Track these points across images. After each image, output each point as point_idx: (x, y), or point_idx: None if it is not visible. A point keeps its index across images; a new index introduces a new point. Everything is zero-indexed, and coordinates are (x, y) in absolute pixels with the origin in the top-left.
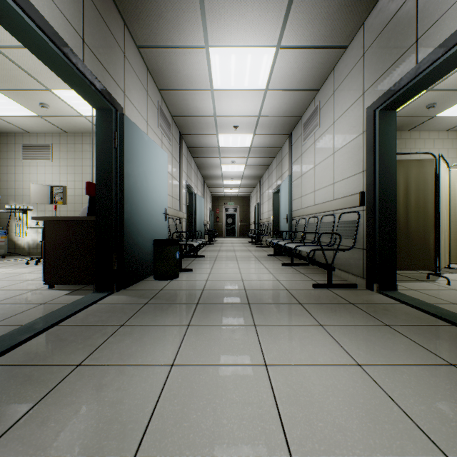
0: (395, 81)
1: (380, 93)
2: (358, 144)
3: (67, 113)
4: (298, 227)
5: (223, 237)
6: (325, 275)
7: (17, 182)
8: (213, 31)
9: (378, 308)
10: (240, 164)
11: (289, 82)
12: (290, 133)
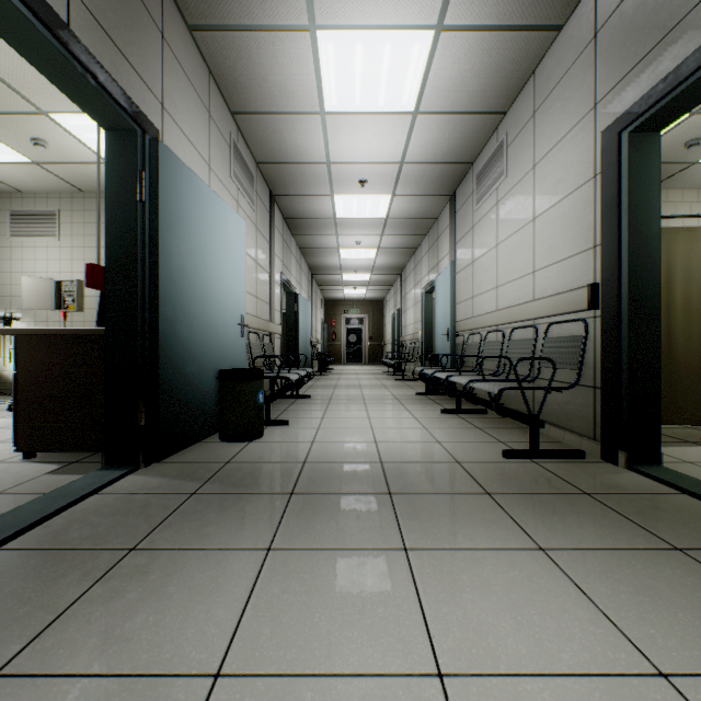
0: (667, 72)
1: (633, 99)
2: (585, 199)
3: (80, 156)
4: (468, 348)
5: (343, 364)
6: (521, 433)
7: (2, 274)
8: None
9: (641, 505)
10: (369, 247)
11: (455, 98)
12: (452, 194)
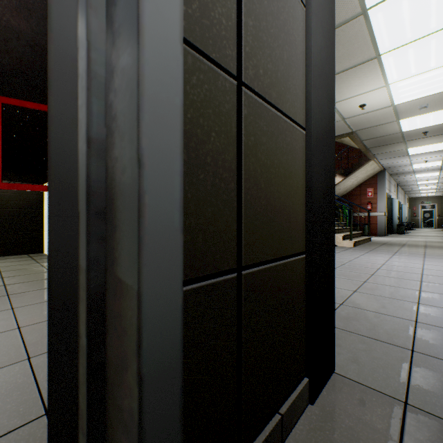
0: None
1: None
2: None
3: None
4: None
5: (420, 228)
6: None
7: None
8: (416, 174)
9: None
10: (432, 186)
11: None
12: None
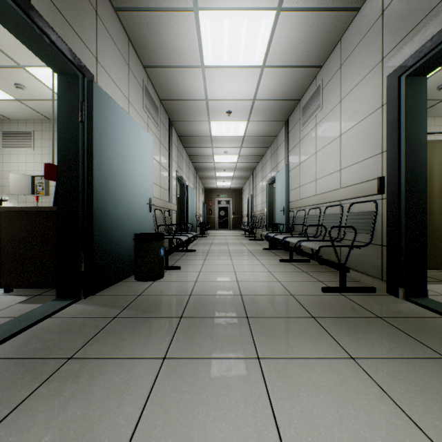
0: (433, 34)
1: (409, 53)
2: (375, 121)
3: (46, 95)
4: (297, 219)
5: (216, 229)
6: (332, 275)
7: None
8: None
9: (417, 326)
10: (233, 155)
11: (289, 57)
12: (286, 120)
